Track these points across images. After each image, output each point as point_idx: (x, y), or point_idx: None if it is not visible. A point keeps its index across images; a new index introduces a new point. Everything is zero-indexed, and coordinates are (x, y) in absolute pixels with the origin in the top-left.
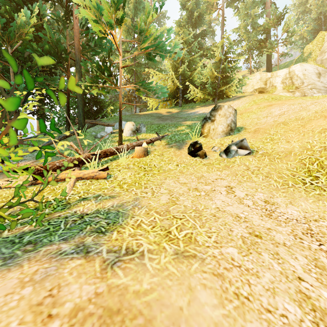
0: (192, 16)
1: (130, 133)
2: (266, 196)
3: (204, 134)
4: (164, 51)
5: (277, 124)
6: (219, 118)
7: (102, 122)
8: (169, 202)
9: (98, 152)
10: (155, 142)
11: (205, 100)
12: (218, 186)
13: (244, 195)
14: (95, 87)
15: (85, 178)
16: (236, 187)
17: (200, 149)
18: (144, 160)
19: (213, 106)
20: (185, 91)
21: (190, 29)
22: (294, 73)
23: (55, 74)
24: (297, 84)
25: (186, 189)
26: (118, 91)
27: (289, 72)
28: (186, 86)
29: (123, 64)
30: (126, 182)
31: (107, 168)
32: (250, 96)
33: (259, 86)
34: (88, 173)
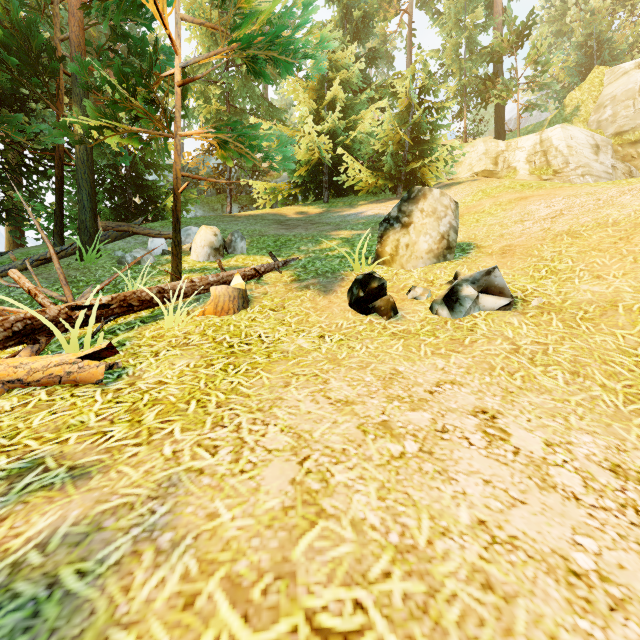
0: (351, 17)
1: (207, 252)
2: (604, 445)
3: (385, 257)
4: (287, 47)
5: (554, 237)
6: (421, 218)
7: (145, 228)
8: (293, 505)
9: (102, 298)
10: (267, 276)
11: (378, 191)
12: (452, 410)
13: (542, 446)
14: (111, 133)
15: (34, 381)
16: (506, 412)
17: (381, 295)
18: (233, 322)
19: (395, 201)
20: (335, 170)
21: (346, 41)
22: (550, 143)
23: (29, 112)
24: (556, 164)
25: (354, 430)
26: (195, 169)
27: (541, 141)
28: (338, 160)
29: (203, 109)
30: (161, 396)
31: (112, 350)
32: (472, 183)
33: (483, 166)
34: (45, 366)
